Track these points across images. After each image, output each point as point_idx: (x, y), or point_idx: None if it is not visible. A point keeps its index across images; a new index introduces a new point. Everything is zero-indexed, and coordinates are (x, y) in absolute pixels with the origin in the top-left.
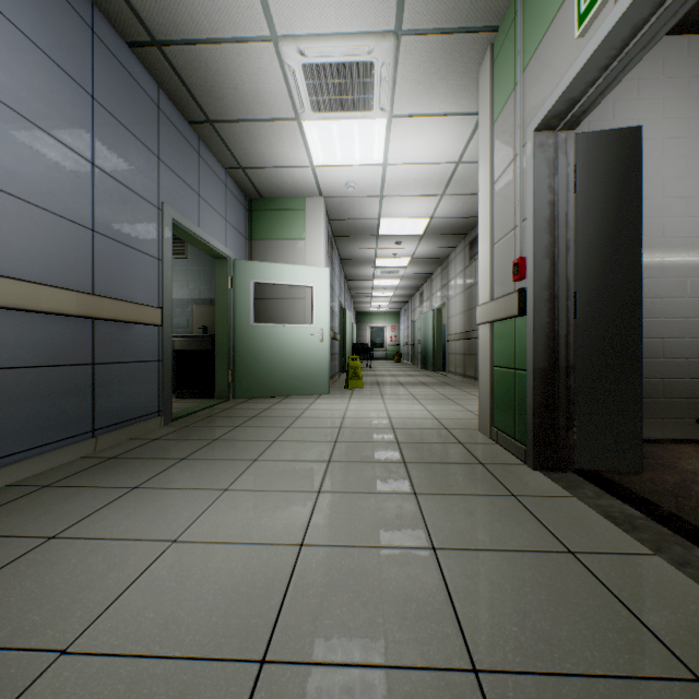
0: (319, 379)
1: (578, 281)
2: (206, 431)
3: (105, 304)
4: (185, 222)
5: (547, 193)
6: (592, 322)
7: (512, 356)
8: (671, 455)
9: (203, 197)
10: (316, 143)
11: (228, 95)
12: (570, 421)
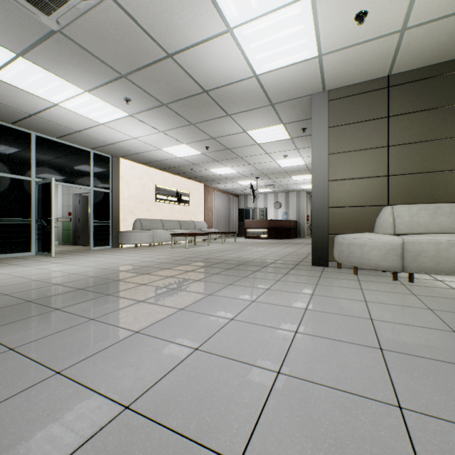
0: None
1: (80, 217)
2: None
3: None
4: None
5: (75, 203)
6: (82, 223)
7: (68, 228)
8: None
9: None
10: None
11: None
12: (79, 238)
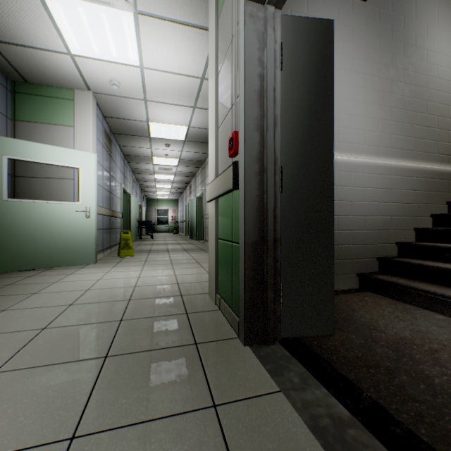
0: (85, 250)
1: (284, 156)
2: None
3: None
4: None
5: (258, 66)
6: (296, 197)
7: (230, 229)
8: (347, 307)
9: None
10: (66, 26)
11: None
12: (278, 292)
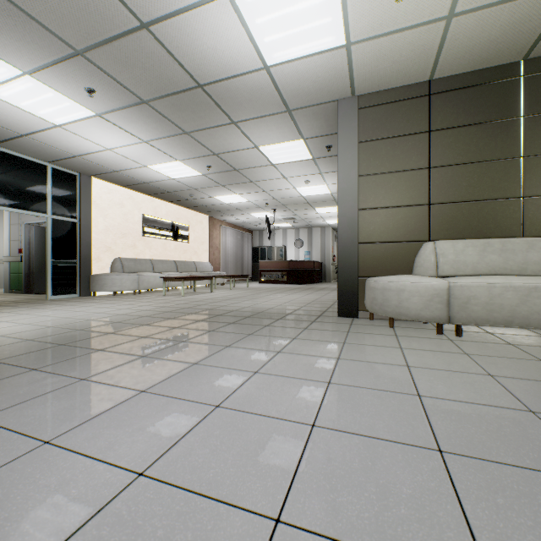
0: None
1: (36, 255)
2: None
3: None
4: None
5: (29, 237)
6: (39, 264)
7: (19, 271)
8: None
9: None
10: None
11: None
12: (34, 283)
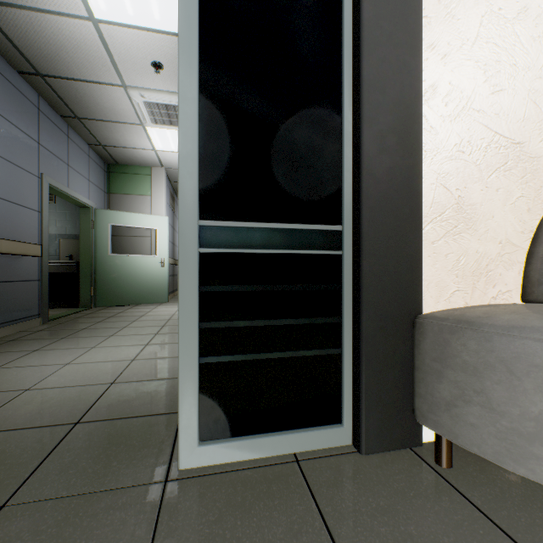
0: (161, 292)
1: None
2: (77, 325)
3: (3, 243)
4: (58, 185)
5: None
6: None
7: None
8: None
9: (72, 166)
10: (156, 138)
11: (92, 106)
12: None
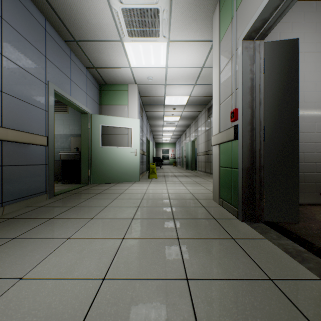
0: (134, 174)
1: (265, 121)
2: (70, 202)
3: (9, 132)
4: (62, 92)
5: (249, 73)
6: (273, 143)
7: (230, 161)
8: (310, 212)
9: (73, 80)
10: (131, 55)
11: (84, 26)
12: (261, 195)
